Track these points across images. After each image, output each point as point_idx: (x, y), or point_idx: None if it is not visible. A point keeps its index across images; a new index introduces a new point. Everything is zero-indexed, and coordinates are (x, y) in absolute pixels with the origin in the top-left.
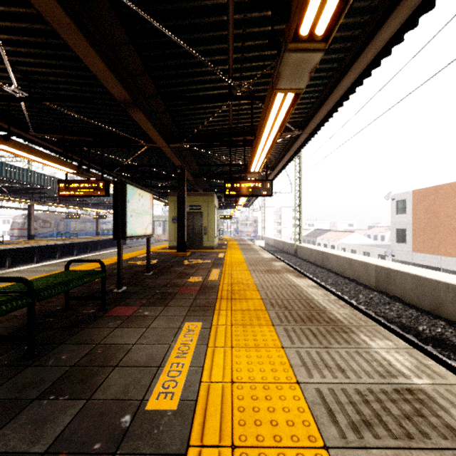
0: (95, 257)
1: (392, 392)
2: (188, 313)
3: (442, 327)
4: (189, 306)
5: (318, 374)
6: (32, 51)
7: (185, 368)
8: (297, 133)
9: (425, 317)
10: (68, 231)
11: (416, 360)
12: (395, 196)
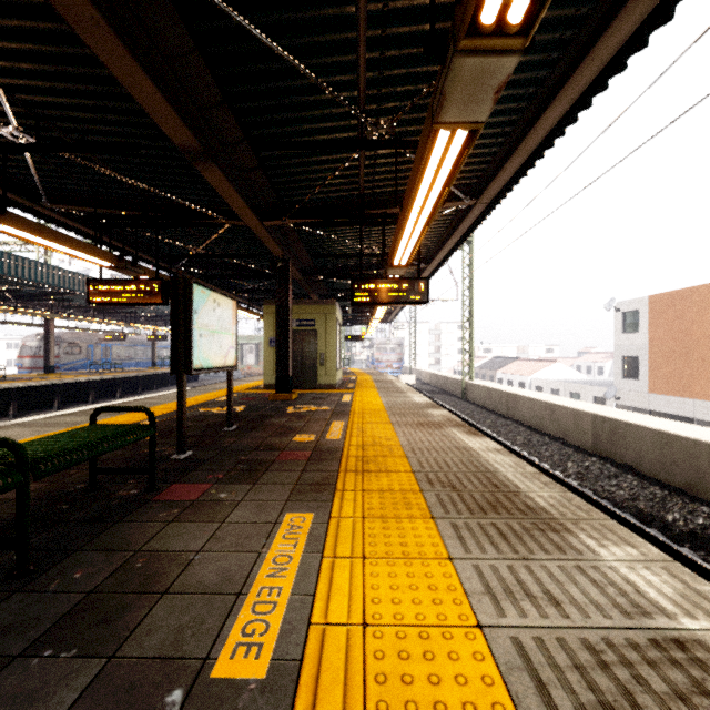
0: (148, 401)
1: (647, 645)
2: (291, 495)
3: (706, 516)
4: (293, 484)
5: (515, 609)
6: (39, 68)
7: (283, 597)
8: (468, 203)
9: (675, 499)
10: (107, 361)
11: (682, 584)
12: (620, 305)
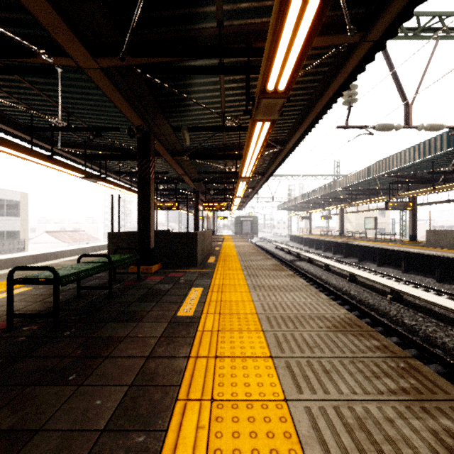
0: None
1: None
2: None
3: None
4: None
5: None
6: None
7: (2, 294)
8: None
9: None
10: None
11: None
12: None
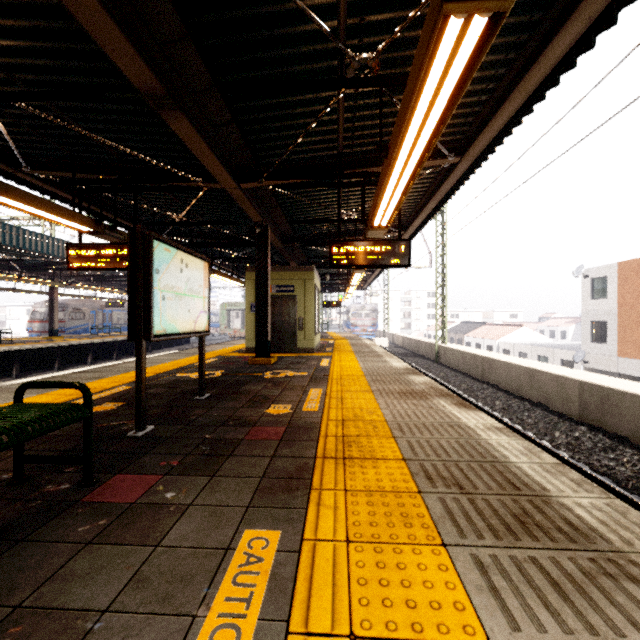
0: (131, 365)
1: None
2: (255, 496)
3: None
4: (259, 477)
5: None
6: None
7: None
8: (452, 161)
9: None
10: (108, 325)
11: None
12: (589, 271)
